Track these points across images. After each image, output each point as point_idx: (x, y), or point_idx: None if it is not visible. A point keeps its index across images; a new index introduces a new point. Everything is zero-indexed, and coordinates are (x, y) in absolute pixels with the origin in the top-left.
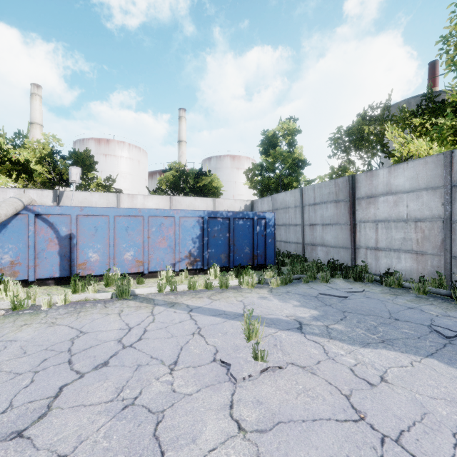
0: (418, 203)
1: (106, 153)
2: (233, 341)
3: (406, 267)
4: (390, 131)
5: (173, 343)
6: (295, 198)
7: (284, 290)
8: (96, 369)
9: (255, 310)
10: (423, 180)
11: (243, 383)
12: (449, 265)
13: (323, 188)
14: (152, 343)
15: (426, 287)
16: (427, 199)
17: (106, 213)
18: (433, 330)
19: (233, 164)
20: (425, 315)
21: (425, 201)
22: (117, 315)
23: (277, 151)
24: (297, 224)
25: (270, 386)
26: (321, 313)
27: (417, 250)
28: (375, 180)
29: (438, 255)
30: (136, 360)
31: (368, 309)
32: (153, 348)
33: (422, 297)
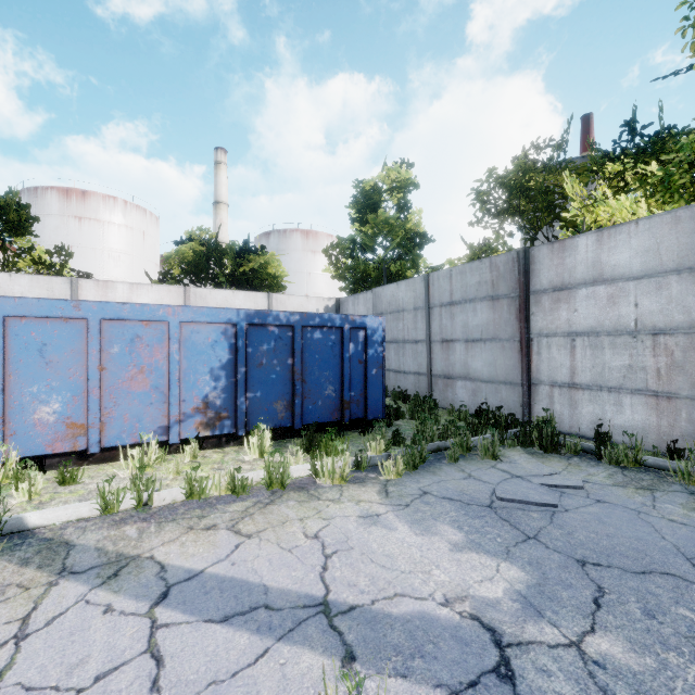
0: (659, 298)
1: (80, 214)
2: None
3: (635, 422)
4: (570, 184)
5: None
6: (416, 293)
7: (414, 486)
8: None
9: (355, 579)
10: (670, 254)
11: None
12: None
13: (467, 274)
14: None
15: None
16: (679, 291)
17: None
18: None
19: (306, 245)
20: None
21: (675, 295)
22: None
23: (380, 216)
24: (418, 340)
25: None
26: (533, 578)
27: (657, 389)
28: (571, 257)
29: None
30: None
31: (631, 547)
32: None
33: None
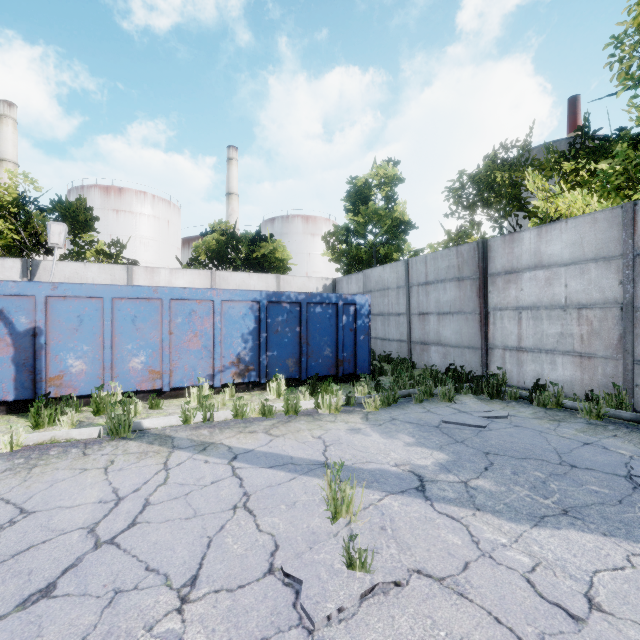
0: (582, 280)
1: (117, 208)
2: (306, 522)
3: (565, 376)
4: (531, 180)
5: (194, 532)
6: (398, 274)
7: (387, 415)
8: (22, 607)
9: (343, 455)
10: (590, 246)
11: (327, 631)
12: (631, 373)
13: (439, 259)
14: (154, 533)
15: (602, 408)
16: (596, 275)
17: (98, 293)
18: (636, 485)
19: (306, 228)
20: (614, 457)
21: (593, 278)
22: (101, 471)
23: (370, 208)
24: (400, 313)
25: (383, 636)
26: (452, 458)
27: (581, 351)
28: (518, 247)
29: (614, 359)
30: (113, 579)
31: (524, 448)
32: (154, 544)
33: (596, 424)
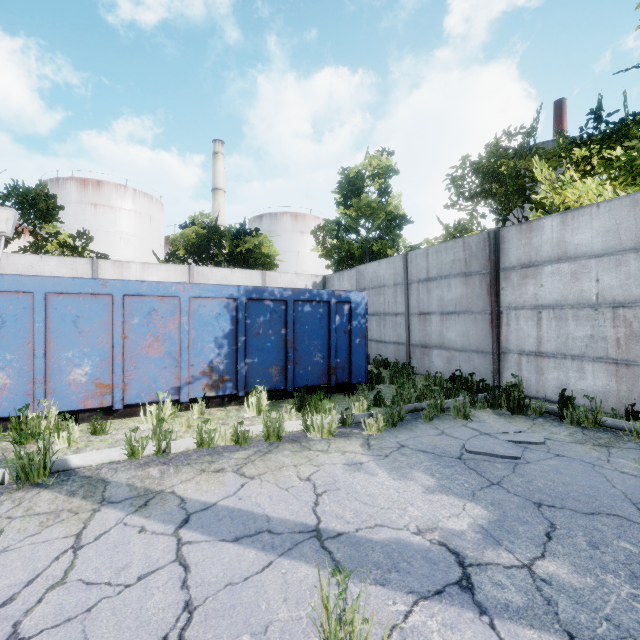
0: (618, 274)
1: (95, 201)
2: None
3: (596, 387)
4: (539, 169)
5: None
6: (396, 270)
7: (393, 441)
8: None
9: (341, 513)
10: (628, 234)
11: None
12: None
13: (442, 252)
14: None
15: None
16: (637, 267)
17: (27, 286)
18: None
19: (295, 226)
20: None
21: (633, 271)
22: None
23: (363, 200)
24: (398, 313)
25: None
26: (494, 515)
27: (617, 357)
28: (537, 237)
29: None
30: None
31: (584, 493)
32: None
33: None
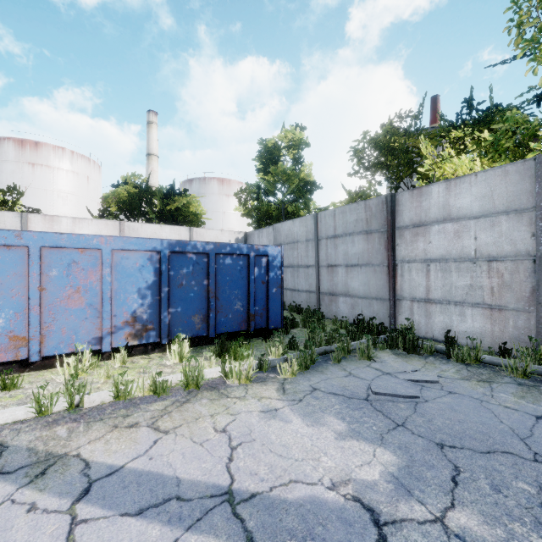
0: (493, 233)
1: (33, 161)
2: None
3: (474, 328)
4: (424, 145)
5: None
6: (307, 228)
7: (306, 384)
8: None
9: (256, 469)
10: (501, 199)
11: None
12: None
13: (347, 213)
14: None
15: (528, 366)
16: (508, 228)
17: None
18: None
19: (221, 189)
20: None
21: (504, 231)
22: None
23: (279, 168)
24: (309, 265)
25: None
26: (403, 460)
27: (491, 303)
28: (426, 200)
29: (526, 312)
30: None
31: (478, 431)
32: None
33: (527, 384)
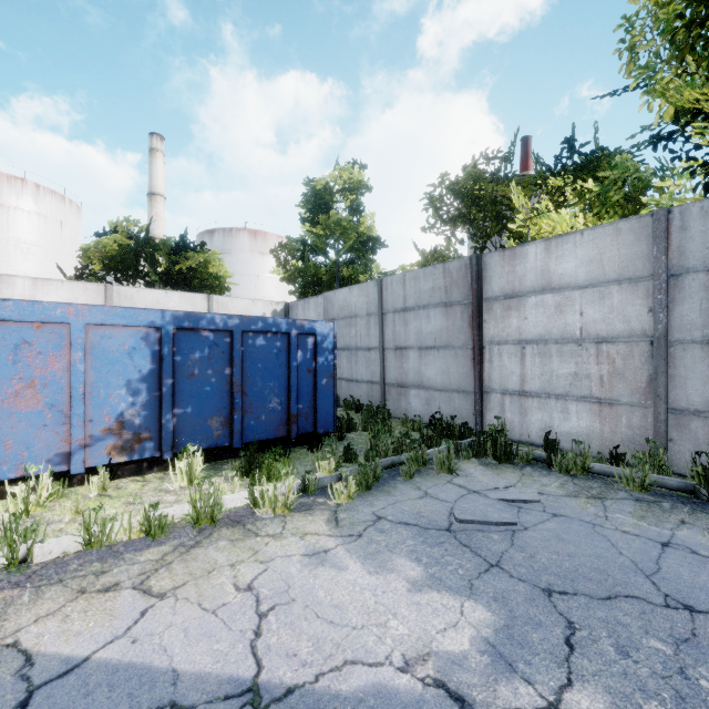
0: (602, 307)
1: None
2: None
3: (580, 428)
4: (516, 195)
5: None
6: (369, 298)
7: (368, 511)
8: None
9: (295, 646)
10: (612, 264)
11: None
12: (664, 425)
13: (421, 279)
14: None
15: (647, 476)
16: (620, 301)
17: None
18: None
19: (254, 245)
20: None
21: (616, 305)
22: None
23: (332, 218)
24: (371, 347)
25: None
26: (500, 618)
27: (601, 396)
28: (521, 264)
29: (642, 407)
30: None
31: (593, 568)
32: None
33: (646, 499)
